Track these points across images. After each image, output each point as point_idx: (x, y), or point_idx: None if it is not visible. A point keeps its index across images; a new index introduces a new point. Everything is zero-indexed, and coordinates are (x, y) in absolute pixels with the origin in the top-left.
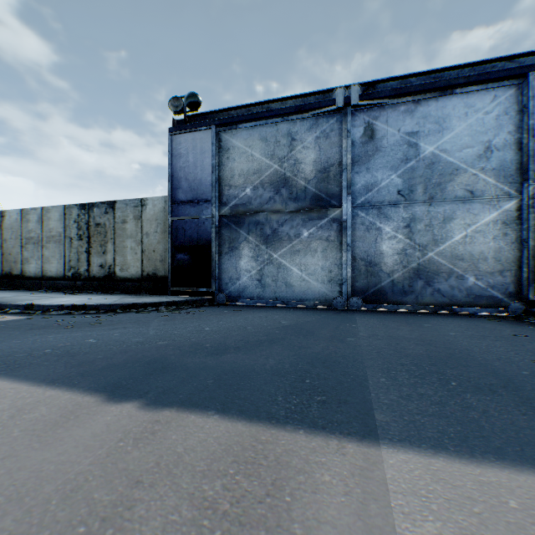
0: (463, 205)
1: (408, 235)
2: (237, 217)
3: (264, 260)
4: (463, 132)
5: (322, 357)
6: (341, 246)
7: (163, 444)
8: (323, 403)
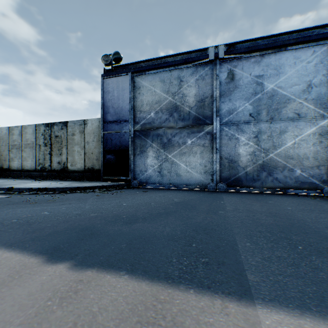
0: (293, 123)
1: (256, 142)
2: (145, 131)
3: (162, 159)
4: (293, 75)
5: (203, 225)
6: (212, 149)
7: (82, 303)
8: (206, 264)
